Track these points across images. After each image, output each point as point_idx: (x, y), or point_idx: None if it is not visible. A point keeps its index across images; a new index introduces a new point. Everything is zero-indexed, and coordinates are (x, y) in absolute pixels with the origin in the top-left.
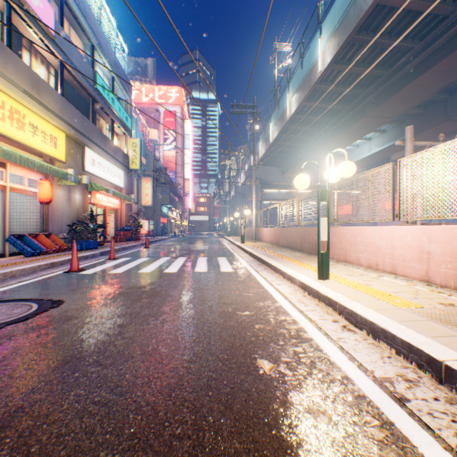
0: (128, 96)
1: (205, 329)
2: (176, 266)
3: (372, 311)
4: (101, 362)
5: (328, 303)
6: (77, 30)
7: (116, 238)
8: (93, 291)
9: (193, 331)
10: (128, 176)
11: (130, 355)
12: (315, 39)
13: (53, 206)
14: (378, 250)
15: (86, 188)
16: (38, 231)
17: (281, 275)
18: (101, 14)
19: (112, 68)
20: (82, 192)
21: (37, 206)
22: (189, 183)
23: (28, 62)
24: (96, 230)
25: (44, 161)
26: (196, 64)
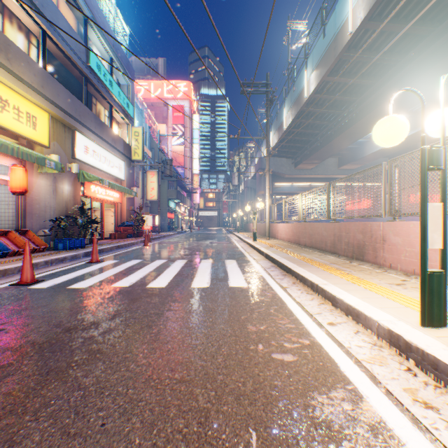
0: (130, 82)
1: None
2: (168, 276)
3: None
4: None
5: None
6: None
7: (114, 235)
8: None
9: None
10: (129, 168)
11: None
12: None
13: (31, 198)
14: None
15: (77, 179)
16: (14, 227)
17: (328, 300)
18: None
19: (110, 48)
20: (72, 183)
21: (13, 198)
22: (198, 178)
23: None
24: (87, 225)
25: (19, 143)
26: None
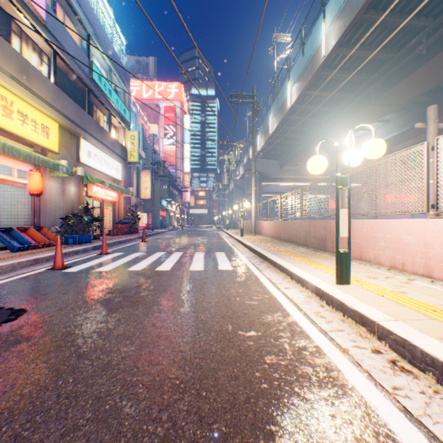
0: (127, 89)
1: (194, 364)
2: (170, 263)
3: (436, 342)
4: (21, 439)
5: (360, 320)
6: (72, 18)
7: (113, 232)
8: (66, 296)
9: (177, 368)
10: (126, 169)
11: (73, 421)
12: (318, 23)
13: (45, 199)
14: (405, 248)
15: (81, 181)
16: (30, 224)
17: (288, 275)
18: (98, 4)
19: (109, 59)
20: (77, 184)
21: (28, 199)
22: (188, 177)
23: (18, 48)
24: (91, 223)
25: (35, 151)
26: (190, 36)
